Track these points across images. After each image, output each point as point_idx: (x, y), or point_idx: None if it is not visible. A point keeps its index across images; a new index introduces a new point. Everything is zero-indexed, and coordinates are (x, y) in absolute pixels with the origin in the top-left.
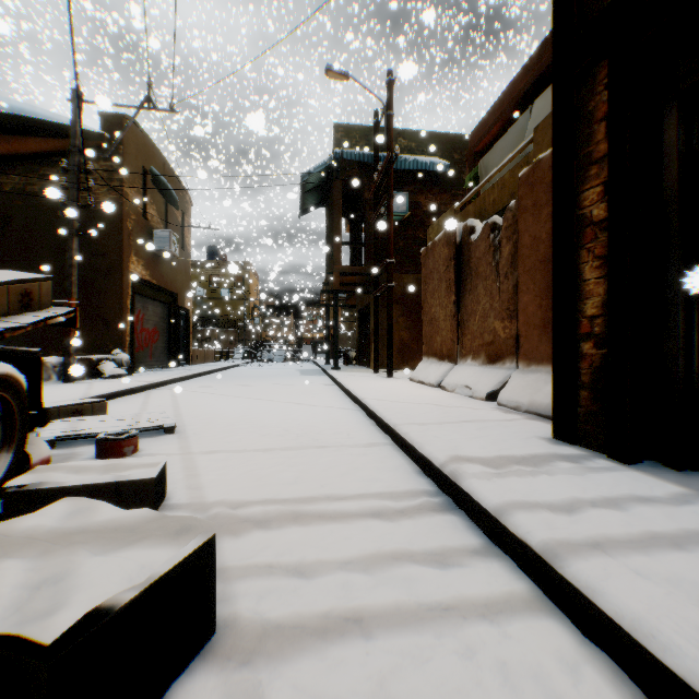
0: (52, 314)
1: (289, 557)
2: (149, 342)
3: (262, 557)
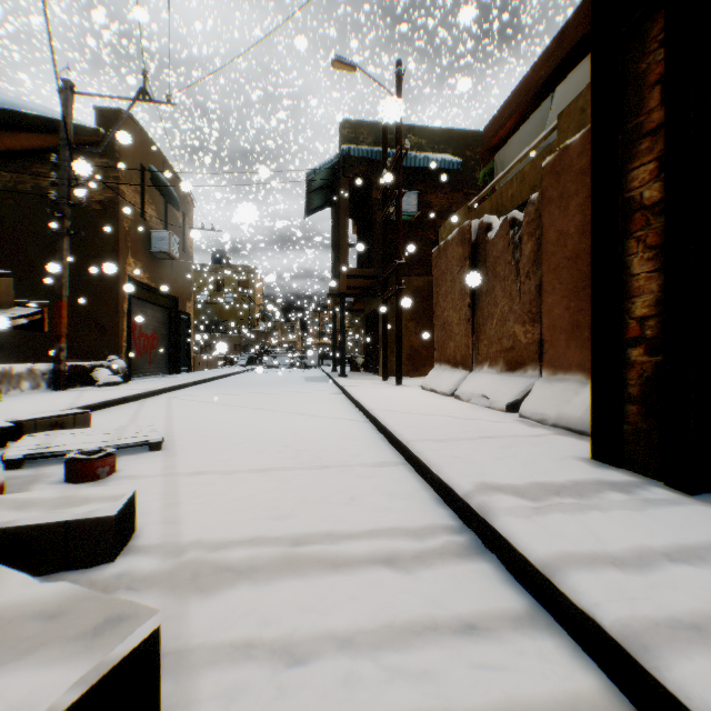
0: (11, 315)
1: (276, 629)
2: (147, 348)
3: (241, 629)
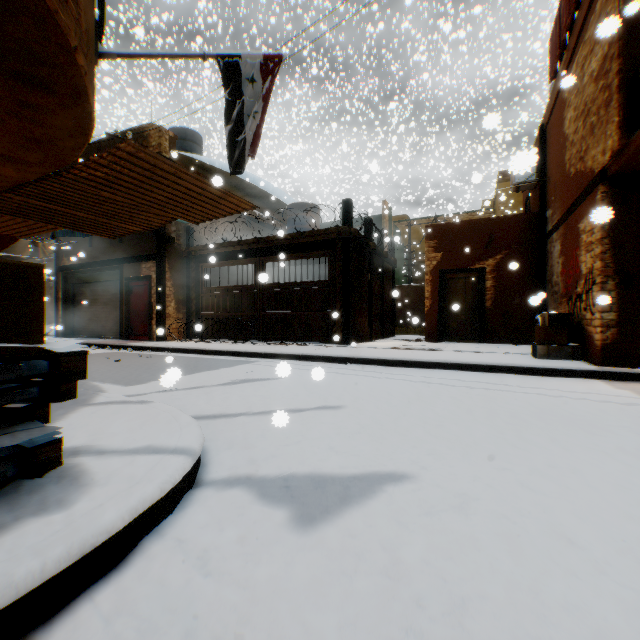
0: None
1: None
2: None
3: None
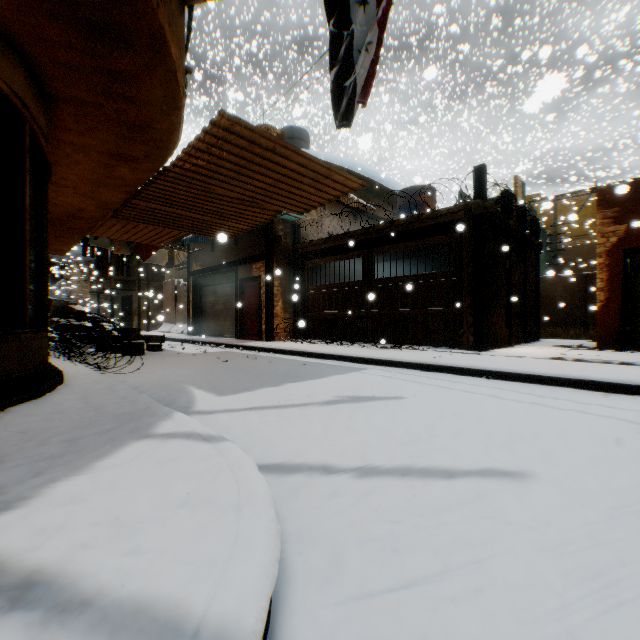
0: None
1: None
2: None
3: None
